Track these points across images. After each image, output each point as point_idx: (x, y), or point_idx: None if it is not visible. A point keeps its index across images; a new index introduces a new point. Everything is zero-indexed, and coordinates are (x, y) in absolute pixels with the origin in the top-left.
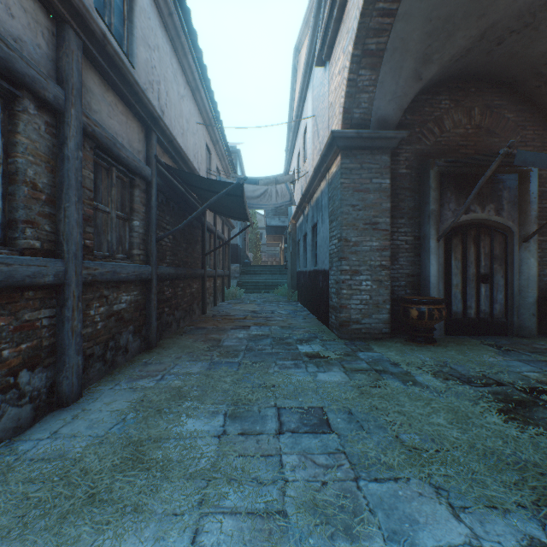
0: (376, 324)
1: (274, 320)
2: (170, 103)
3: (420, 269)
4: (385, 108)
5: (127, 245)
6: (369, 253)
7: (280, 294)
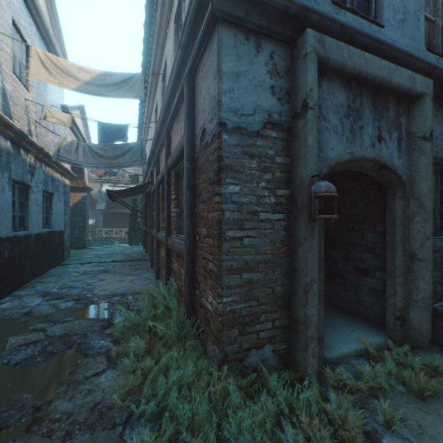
0: None
1: (93, 263)
2: None
3: None
4: None
5: None
6: None
7: None
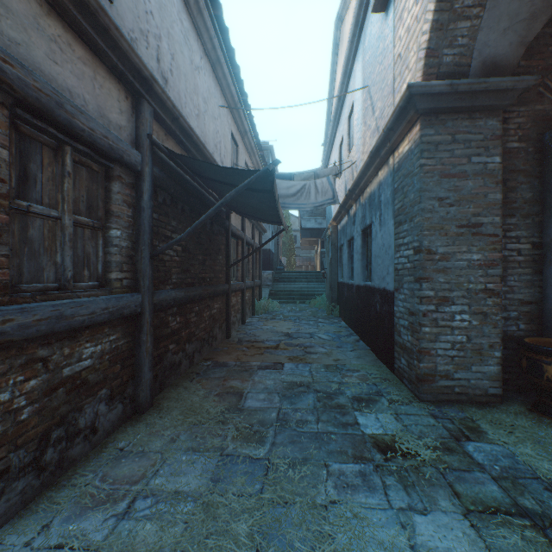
0: (477, 380)
1: (315, 353)
2: (178, 71)
3: (541, 293)
4: (495, 42)
5: (100, 266)
6: (466, 271)
7: (318, 306)
